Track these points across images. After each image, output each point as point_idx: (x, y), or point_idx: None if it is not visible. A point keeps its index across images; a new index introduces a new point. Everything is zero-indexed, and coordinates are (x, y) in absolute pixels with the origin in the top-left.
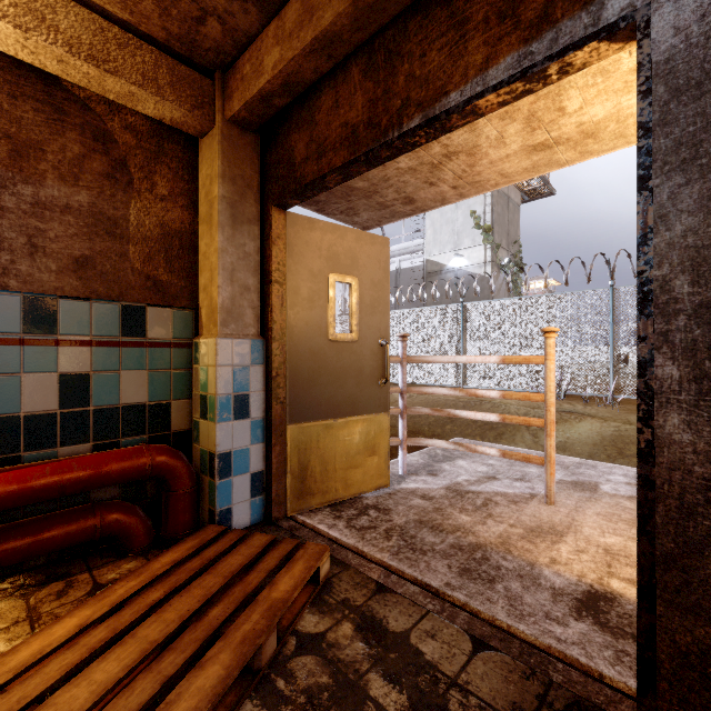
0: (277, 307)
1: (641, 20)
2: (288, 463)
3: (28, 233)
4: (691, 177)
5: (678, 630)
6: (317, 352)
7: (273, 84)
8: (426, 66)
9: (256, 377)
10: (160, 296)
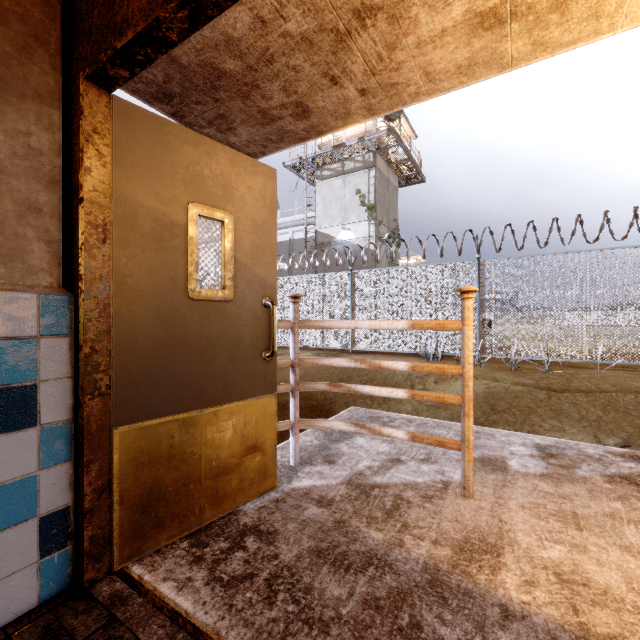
0: (92, 242)
1: None
2: (115, 489)
3: None
4: None
5: None
6: (168, 315)
7: None
8: None
9: (52, 355)
10: None
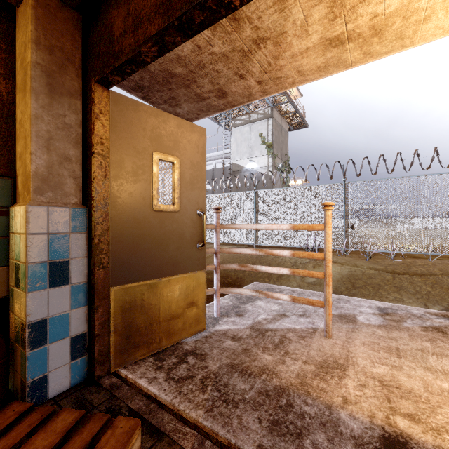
0: (99, 177)
1: None
2: (111, 323)
3: None
4: None
5: None
6: (141, 221)
7: None
8: None
9: (77, 244)
10: None
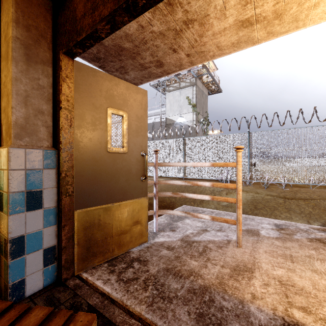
0: (66, 126)
1: None
2: (75, 238)
3: None
4: None
5: None
6: (98, 160)
7: None
8: None
9: (48, 177)
10: None
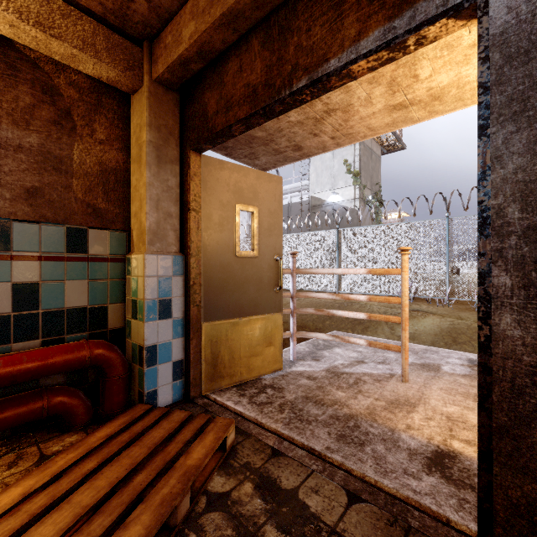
0: (194, 230)
1: (481, 1)
2: (202, 353)
3: None
4: (521, 126)
5: (510, 486)
6: (226, 266)
7: (190, 52)
8: (311, 38)
9: (177, 285)
10: (99, 220)
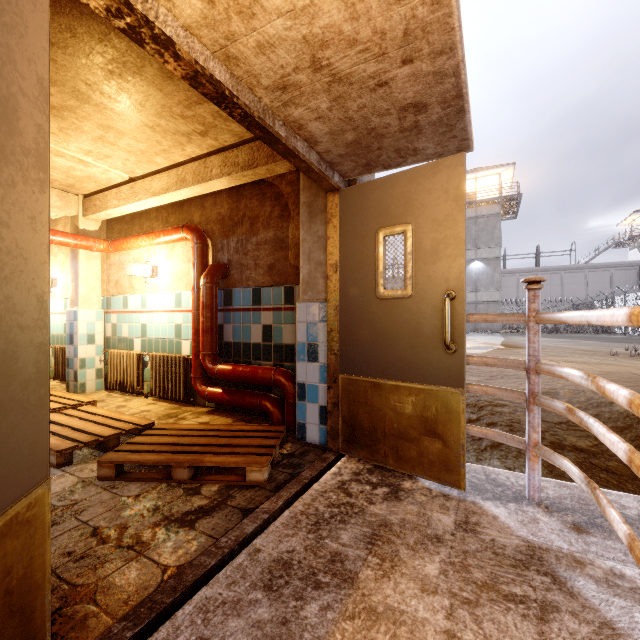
0: (331, 274)
1: None
2: (340, 407)
3: (255, 259)
4: None
5: None
6: (365, 311)
7: None
8: None
9: (323, 331)
10: None
